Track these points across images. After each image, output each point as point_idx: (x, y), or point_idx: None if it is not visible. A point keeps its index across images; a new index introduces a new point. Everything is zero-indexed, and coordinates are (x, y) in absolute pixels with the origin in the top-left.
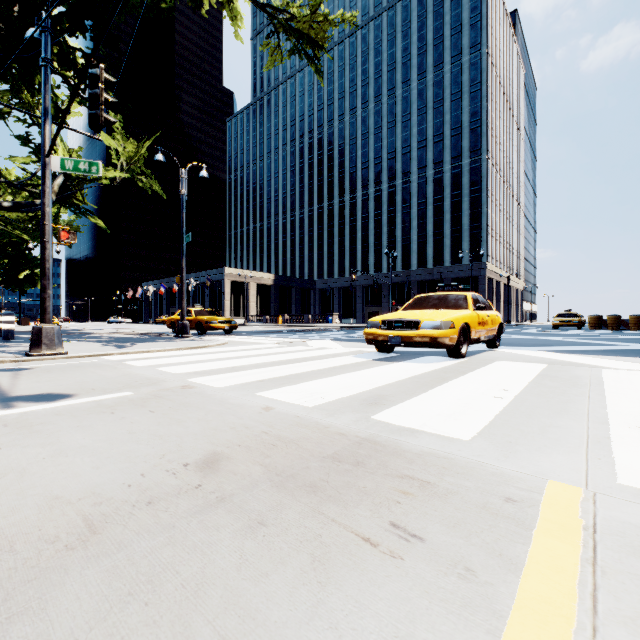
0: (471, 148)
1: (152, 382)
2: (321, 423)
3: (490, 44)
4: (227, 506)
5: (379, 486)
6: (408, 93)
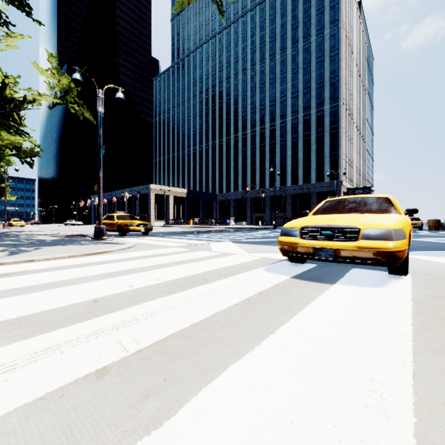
0: (331, 97)
1: None
2: None
3: (344, 21)
4: None
5: None
6: (284, 57)
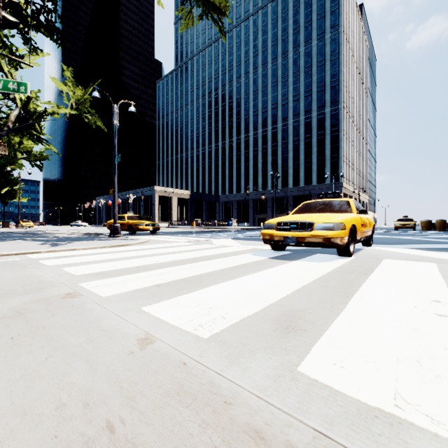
0: (331, 100)
1: (39, 287)
2: (219, 387)
3: (345, 26)
4: None
5: None
6: (286, 61)
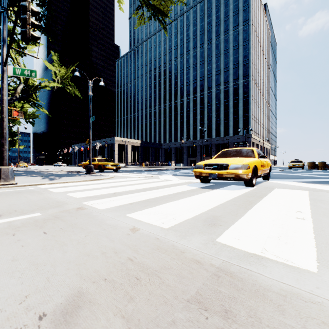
0: (243, 74)
1: (58, 204)
2: (177, 247)
3: (253, 20)
4: None
5: None
6: (210, 46)
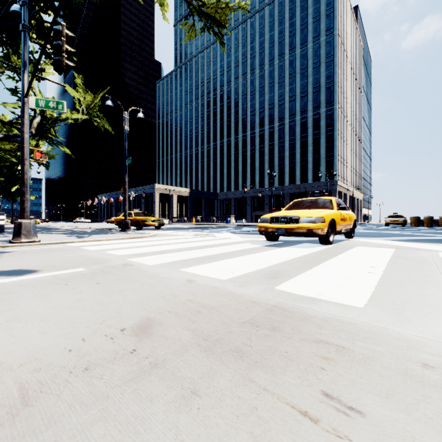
0: (326, 101)
1: (100, 261)
2: (235, 293)
3: (340, 28)
4: (160, 373)
5: (299, 351)
6: (283, 63)
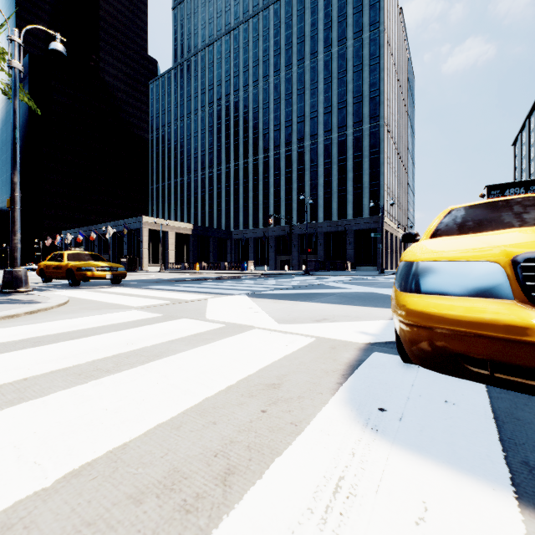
0: (371, 115)
1: None
2: None
3: (386, 25)
4: None
5: None
6: (315, 64)
